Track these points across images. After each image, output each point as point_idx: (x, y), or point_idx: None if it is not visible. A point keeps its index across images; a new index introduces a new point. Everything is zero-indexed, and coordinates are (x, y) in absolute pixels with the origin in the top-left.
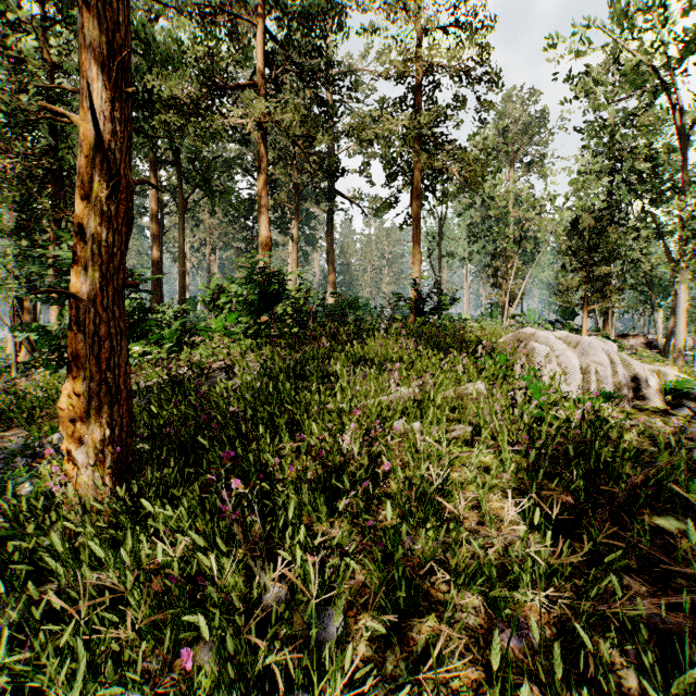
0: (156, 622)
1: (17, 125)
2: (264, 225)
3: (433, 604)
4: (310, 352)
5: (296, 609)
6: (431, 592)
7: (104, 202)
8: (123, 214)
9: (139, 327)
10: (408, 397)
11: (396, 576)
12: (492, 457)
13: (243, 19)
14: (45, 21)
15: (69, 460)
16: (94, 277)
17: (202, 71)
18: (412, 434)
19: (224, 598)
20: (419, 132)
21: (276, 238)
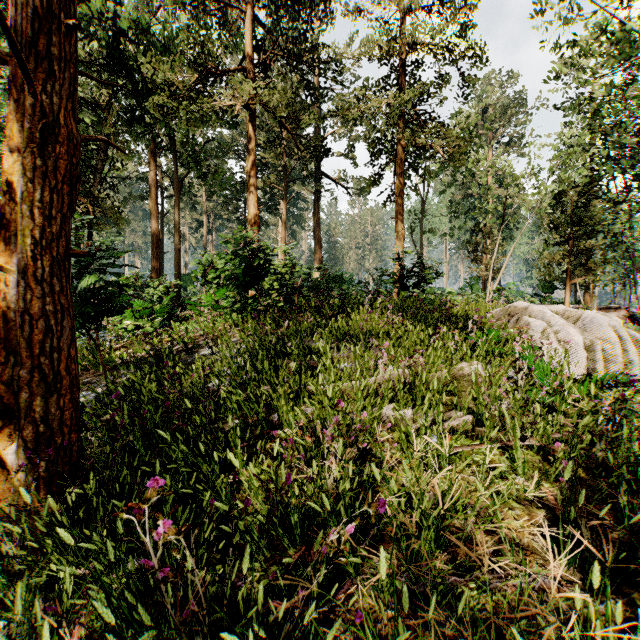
0: None
1: None
2: (253, 204)
3: None
4: (293, 327)
5: None
6: None
7: (38, 155)
8: (64, 170)
9: (113, 303)
10: (397, 379)
11: None
12: (497, 453)
13: (232, 6)
14: None
15: None
16: (24, 244)
17: (193, 56)
18: (403, 422)
19: None
20: (402, 110)
21: (267, 219)
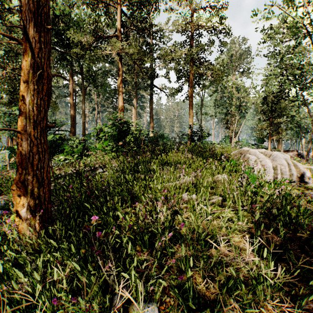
0: (55, 310)
1: (9, 55)
2: (121, 100)
3: (207, 301)
4: (141, 159)
5: (132, 304)
6: (206, 293)
7: (35, 84)
8: (45, 90)
9: (59, 147)
10: (189, 182)
11: (187, 286)
12: (232, 213)
13: (111, 5)
14: (21, 8)
15: (17, 216)
16: (30, 122)
17: (92, 29)
18: (191, 200)
19: (87, 310)
20: (192, 56)
21: (127, 107)
